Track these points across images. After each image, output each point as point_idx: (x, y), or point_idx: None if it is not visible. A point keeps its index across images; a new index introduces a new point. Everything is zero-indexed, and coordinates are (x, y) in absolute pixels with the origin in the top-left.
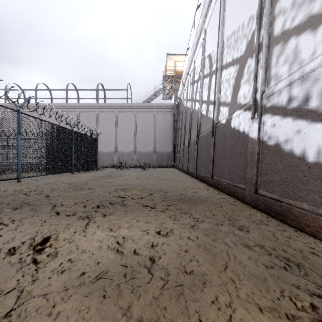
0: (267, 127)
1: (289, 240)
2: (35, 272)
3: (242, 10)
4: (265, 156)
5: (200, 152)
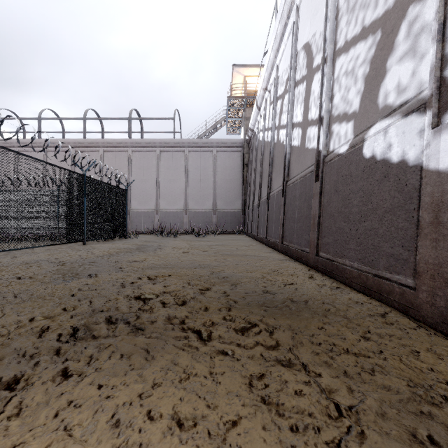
0: None
1: None
2: None
3: None
4: None
5: (291, 209)
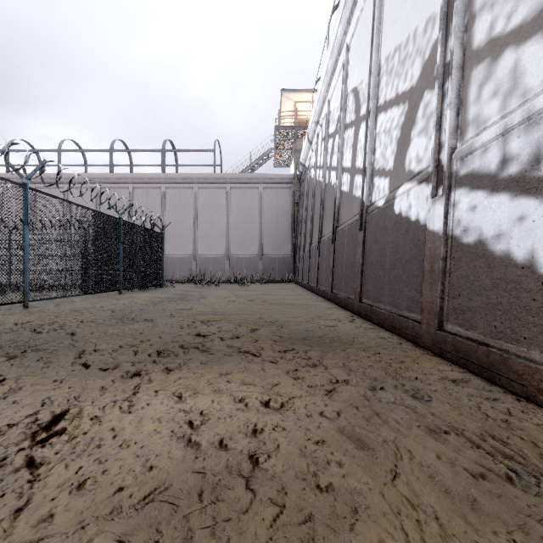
0: (462, 211)
1: (509, 419)
2: (28, 487)
3: (414, 8)
4: (457, 263)
5: (340, 257)
